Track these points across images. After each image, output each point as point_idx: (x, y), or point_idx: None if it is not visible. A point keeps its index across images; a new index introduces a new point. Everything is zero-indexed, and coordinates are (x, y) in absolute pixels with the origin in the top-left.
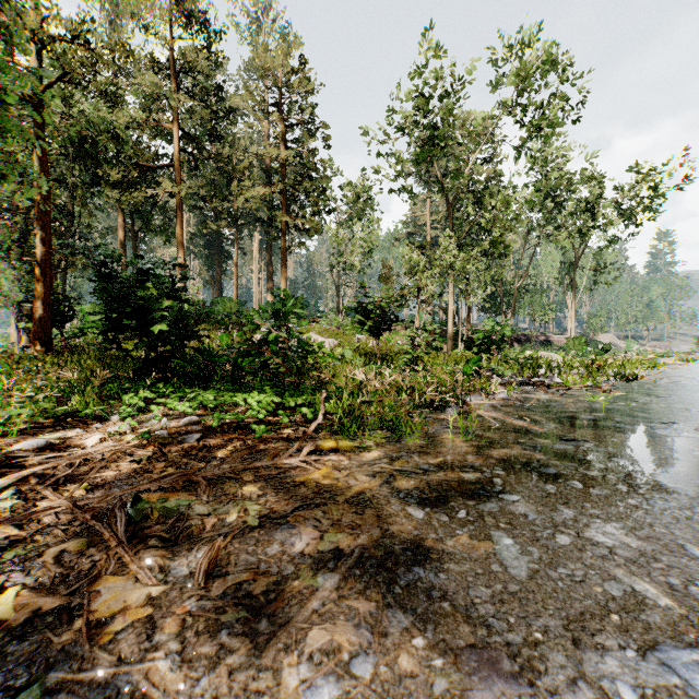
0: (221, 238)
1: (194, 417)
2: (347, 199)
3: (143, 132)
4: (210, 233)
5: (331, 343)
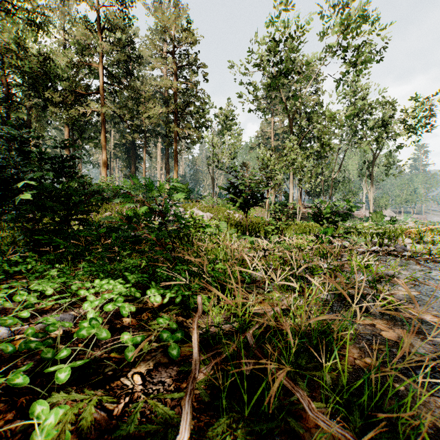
0: (135, 146)
1: (1, 332)
2: (219, 118)
3: (78, 69)
4: (128, 143)
5: (208, 216)
